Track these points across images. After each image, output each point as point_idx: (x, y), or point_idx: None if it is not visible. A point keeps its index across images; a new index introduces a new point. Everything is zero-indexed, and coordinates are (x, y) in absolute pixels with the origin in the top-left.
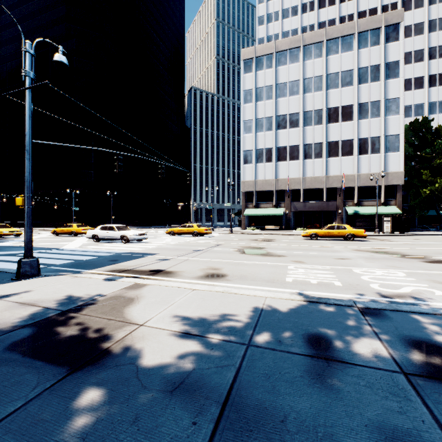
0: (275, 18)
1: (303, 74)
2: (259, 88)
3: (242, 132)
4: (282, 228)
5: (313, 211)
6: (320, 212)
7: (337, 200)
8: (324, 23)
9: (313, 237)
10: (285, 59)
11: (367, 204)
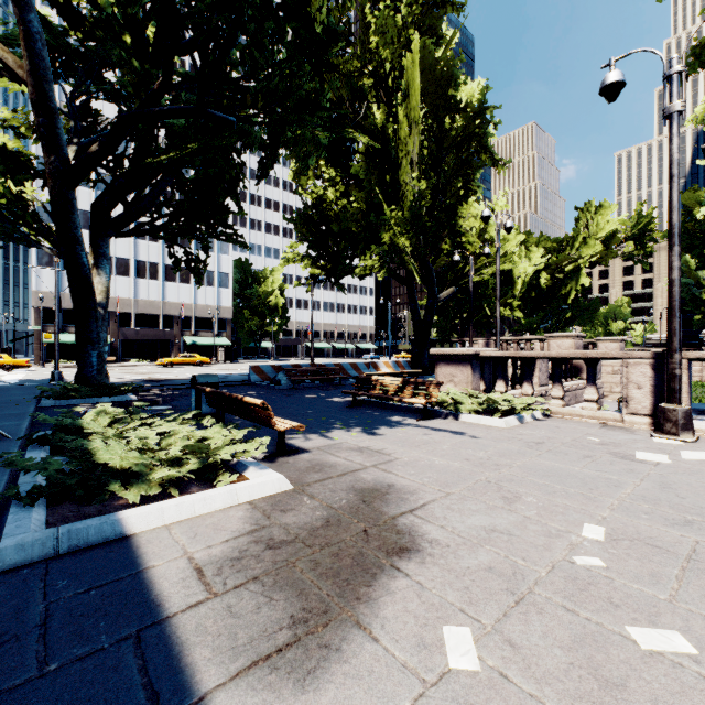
0: None
1: None
2: None
3: None
4: (113, 360)
5: (148, 340)
6: (156, 341)
7: (175, 329)
8: None
9: (169, 365)
10: None
11: (204, 334)
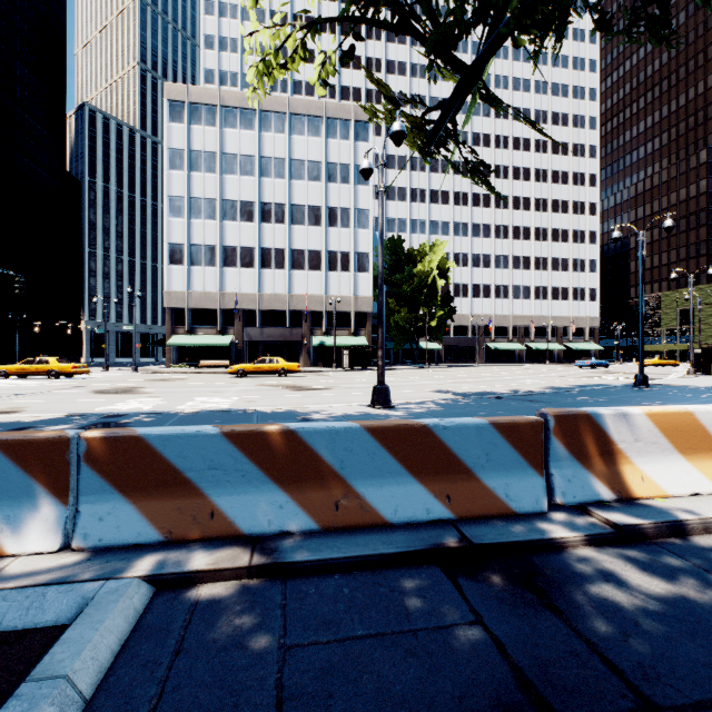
0: (233, 49)
1: (260, 150)
2: (195, 152)
3: (167, 213)
4: (224, 365)
5: (275, 341)
6: (284, 342)
7: (303, 327)
8: (301, 84)
9: (240, 374)
10: (235, 120)
11: (337, 333)
